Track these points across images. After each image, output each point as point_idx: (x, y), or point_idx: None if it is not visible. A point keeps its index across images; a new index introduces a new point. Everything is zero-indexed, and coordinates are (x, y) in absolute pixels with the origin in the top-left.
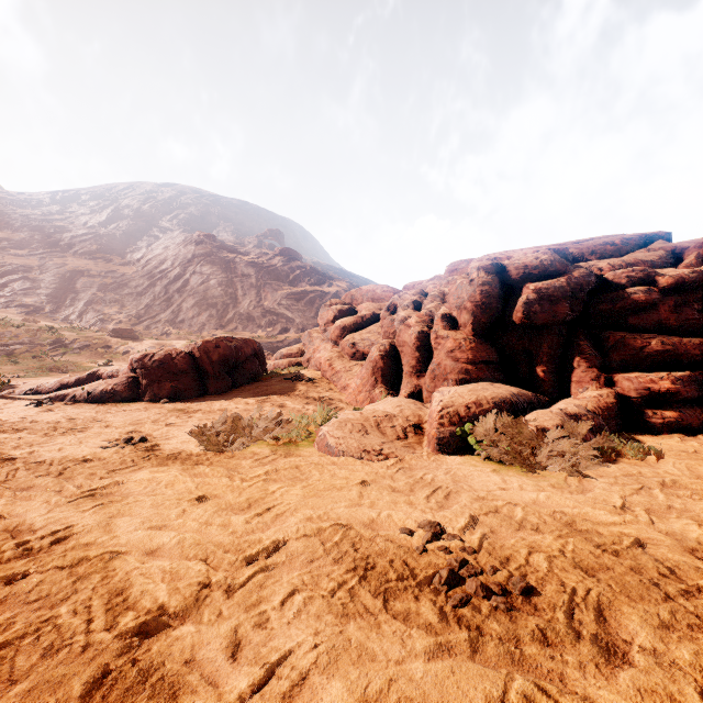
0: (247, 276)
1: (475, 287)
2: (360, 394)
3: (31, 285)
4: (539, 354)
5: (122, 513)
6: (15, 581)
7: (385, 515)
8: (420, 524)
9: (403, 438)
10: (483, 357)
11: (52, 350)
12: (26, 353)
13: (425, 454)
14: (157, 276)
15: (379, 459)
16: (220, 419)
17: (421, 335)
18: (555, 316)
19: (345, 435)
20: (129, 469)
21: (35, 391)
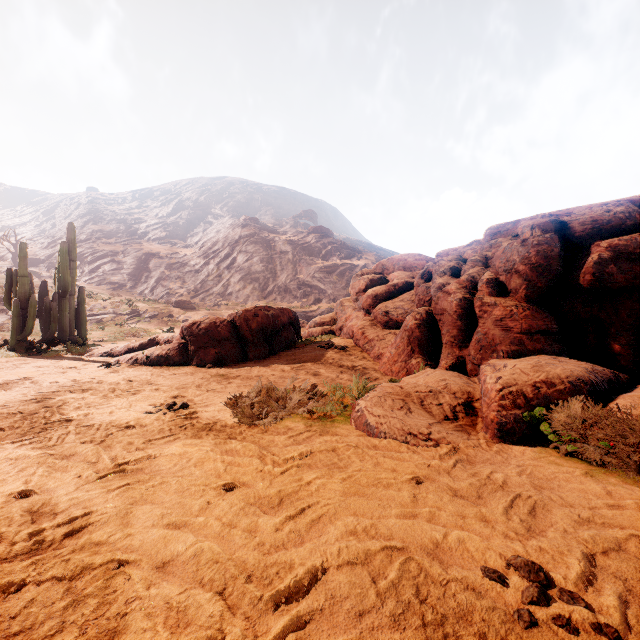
0: (285, 253)
1: (528, 247)
2: (395, 364)
3: (117, 266)
4: (614, 323)
5: (145, 499)
6: (8, 594)
7: (453, 539)
8: (509, 562)
9: (452, 419)
10: (540, 326)
11: (129, 319)
12: (111, 321)
13: (483, 441)
14: (211, 255)
15: (428, 445)
16: (254, 388)
17: (463, 302)
18: (637, 278)
19: (386, 413)
20: (164, 439)
21: (109, 354)
